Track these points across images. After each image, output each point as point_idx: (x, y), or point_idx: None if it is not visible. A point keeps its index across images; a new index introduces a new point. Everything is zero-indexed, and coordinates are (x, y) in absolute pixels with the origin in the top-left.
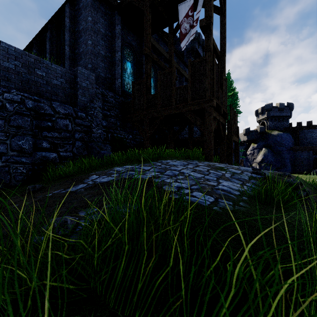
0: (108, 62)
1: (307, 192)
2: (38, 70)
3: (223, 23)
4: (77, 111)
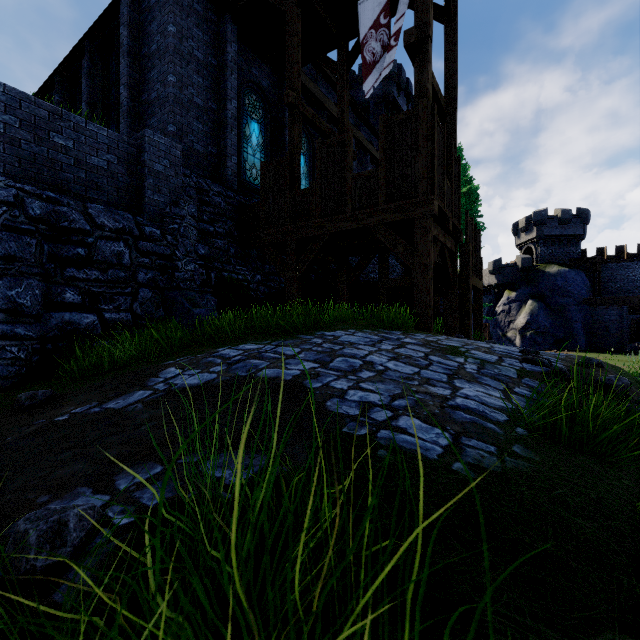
0: (210, 122)
1: None
2: (58, 135)
3: (451, 41)
4: (142, 223)
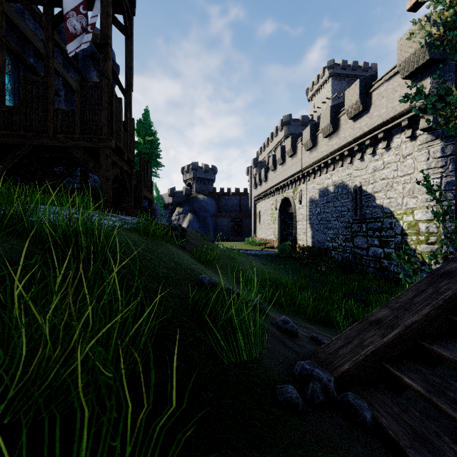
0: None
1: (184, 234)
2: None
3: (129, 49)
4: None
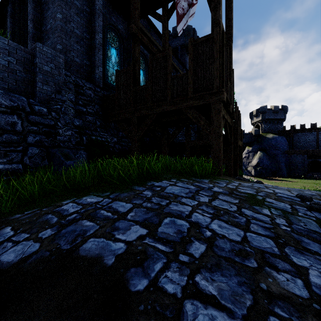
0: (85, 45)
1: None
2: None
3: (229, 1)
4: (33, 103)
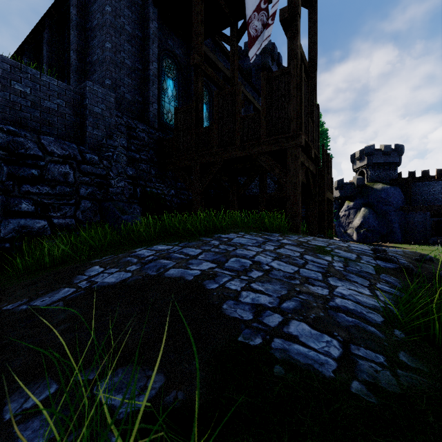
0: (137, 78)
1: None
2: (18, 84)
3: (313, 20)
4: (84, 151)
